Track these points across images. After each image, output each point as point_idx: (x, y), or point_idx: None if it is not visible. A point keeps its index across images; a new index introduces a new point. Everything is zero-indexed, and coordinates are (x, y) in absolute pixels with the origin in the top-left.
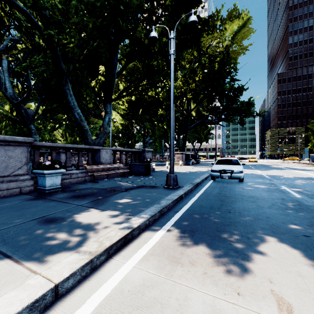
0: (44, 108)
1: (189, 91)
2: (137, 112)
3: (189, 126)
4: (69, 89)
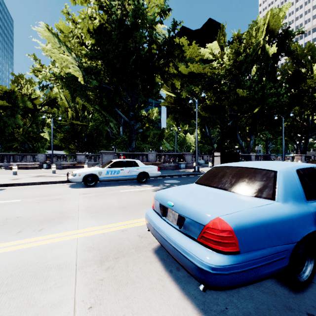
0: (219, 138)
1: (307, 109)
2: (261, 127)
3: (312, 132)
4: (237, 133)
